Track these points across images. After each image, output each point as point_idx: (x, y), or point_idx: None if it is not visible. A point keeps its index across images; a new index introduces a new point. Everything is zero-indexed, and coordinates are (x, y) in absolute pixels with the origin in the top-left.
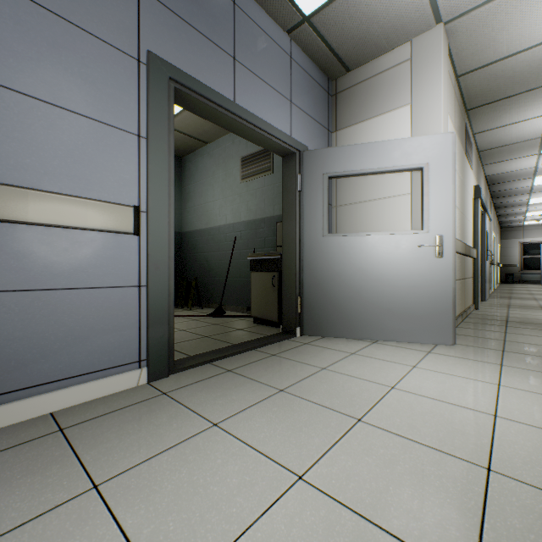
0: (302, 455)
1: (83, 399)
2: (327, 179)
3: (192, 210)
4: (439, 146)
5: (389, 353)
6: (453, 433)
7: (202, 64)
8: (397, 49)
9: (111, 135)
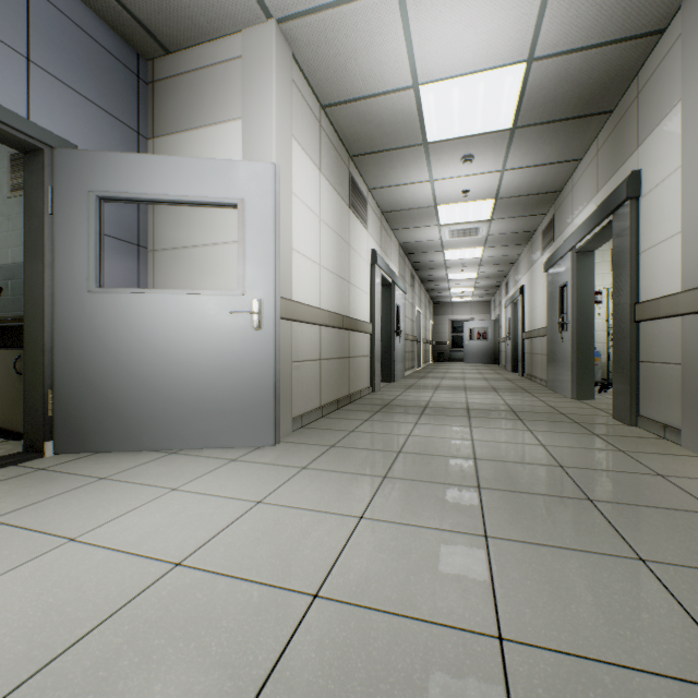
0: None
1: None
2: (95, 201)
3: None
4: (258, 179)
5: (170, 469)
6: (43, 626)
7: None
8: (228, 39)
9: None
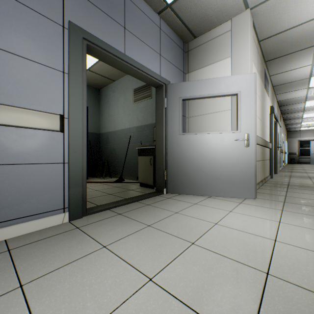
0: (154, 265)
1: (27, 231)
2: (181, 101)
3: (106, 120)
4: (246, 81)
5: (217, 203)
6: (248, 251)
7: (104, 30)
8: (223, 24)
9: (45, 71)
